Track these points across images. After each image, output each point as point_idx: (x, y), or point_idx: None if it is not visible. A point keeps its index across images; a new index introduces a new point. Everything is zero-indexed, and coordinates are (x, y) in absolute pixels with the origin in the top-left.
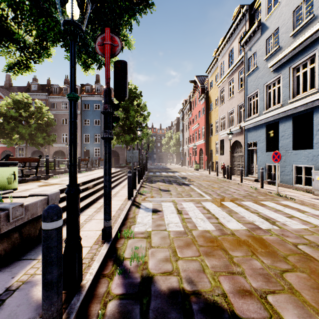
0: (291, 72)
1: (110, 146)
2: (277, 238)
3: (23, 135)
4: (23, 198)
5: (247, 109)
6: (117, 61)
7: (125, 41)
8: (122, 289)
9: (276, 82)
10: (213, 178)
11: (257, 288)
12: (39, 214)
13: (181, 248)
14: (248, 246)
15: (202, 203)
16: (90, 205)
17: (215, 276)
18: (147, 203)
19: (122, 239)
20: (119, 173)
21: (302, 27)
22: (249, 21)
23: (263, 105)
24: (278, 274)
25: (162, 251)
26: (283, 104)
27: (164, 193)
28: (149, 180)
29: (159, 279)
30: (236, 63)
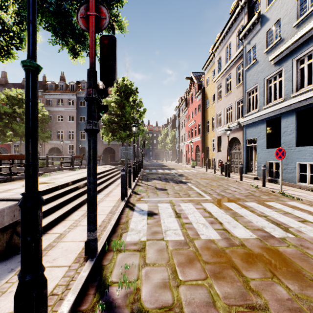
0: (295, 64)
1: (96, 140)
2: (297, 250)
3: (16, 132)
4: None
5: (246, 104)
6: (104, 36)
7: (117, 22)
8: None
9: (278, 76)
10: (211, 175)
11: None
12: (6, 224)
13: (182, 266)
14: (265, 263)
15: (202, 204)
16: (79, 207)
17: None
18: (142, 204)
19: (110, 253)
20: (114, 170)
21: (307, 16)
22: (248, 14)
23: (263, 100)
24: None
25: (159, 272)
26: (286, 98)
27: (161, 192)
28: (145, 178)
29: None
30: (234, 58)
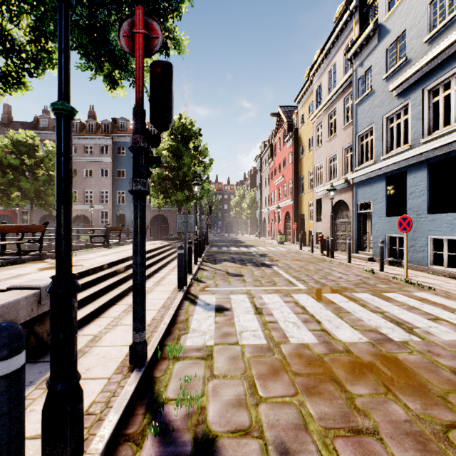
0: (426, 96)
1: (144, 205)
2: (422, 357)
3: (26, 193)
4: None
5: (358, 153)
6: (156, 62)
7: (173, 39)
8: None
9: (402, 112)
10: (306, 255)
11: None
12: (22, 320)
13: (263, 379)
14: (377, 375)
15: (293, 296)
16: (119, 300)
17: (328, 439)
18: (208, 295)
19: (164, 362)
20: (167, 248)
21: (443, 28)
22: (360, 23)
23: (381, 148)
24: (440, 433)
25: (232, 386)
26: (413, 145)
27: (234, 279)
28: (211, 259)
29: (227, 446)
30: (340, 86)
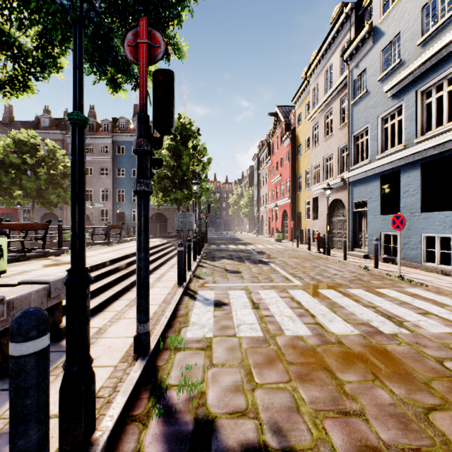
0: (419, 97)
1: (148, 205)
2: (410, 348)
3: (28, 191)
4: (10, 287)
5: (353, 153)
6: (159, 70)
7: (173, 45)
8: (162, 446)
9: (396, 113)
10: (303, 253)
11: (389, 442)
12: None
13: (259, 367)
14: (367, 364)
15: (289, 292)
16: (121, 295)
17: (317, 420)
18: (207, 291)
19: (166, 352)
20: (167, 245)
21: (435, 31)
22: (355, 25)
23: (376, 147)
24: (421, 415)
25: (230, 373)
26: (407, 145)
27: (232, 275)
28: (210, 256)
29: (225, 425)
30: (336, 87)
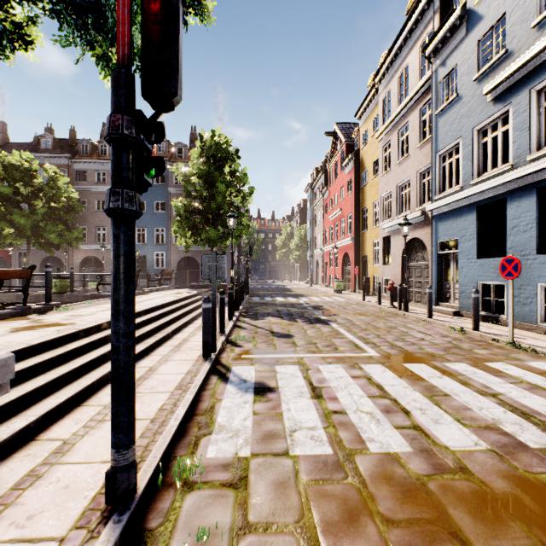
0: (534, 98)
1: (132, 235)
2: None
3: (20, 229)
4: None
5: (438, 178)
6: None
7: None
8: None
9: (500, 122)
10: (372, 307)
11: None
12: None
13: (333, 533)
14: (527, 524)
15: (363, 367)
16: None
17: None
18: (245, 366)
19: (168, 494)
20: (195, 298)
21: None
22: (440, 11)
23: (471, 169)
24: None
25: None
26: (516, 164)
27: (281, 341)
28: (251, 313)
29: None
30: (414, 93)
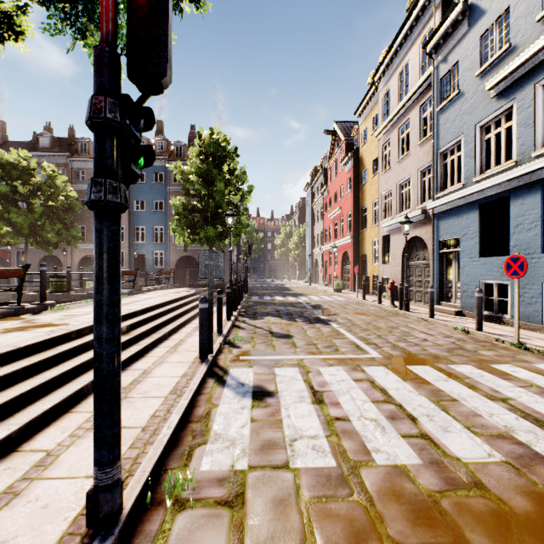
0: (539, 93)
1: (116, 230)
2: None
3: (18, 228)
4: None
5: (439, 175)
6: None
7: None
8: None
9: (503, 118)
10: (372, 307)
11: None
12: None
13: None
14: None
15: (365, 370)
16: None
17: None
18: (243, 369)
19: (157, 514)
20: (194, 298)
21: None
22: (442, 7)
23: (474, 166)
24: None
25: None
26: (521, 160)
27: (280, 341)
28: (250, 312)
29: None
30: (415, 90)
